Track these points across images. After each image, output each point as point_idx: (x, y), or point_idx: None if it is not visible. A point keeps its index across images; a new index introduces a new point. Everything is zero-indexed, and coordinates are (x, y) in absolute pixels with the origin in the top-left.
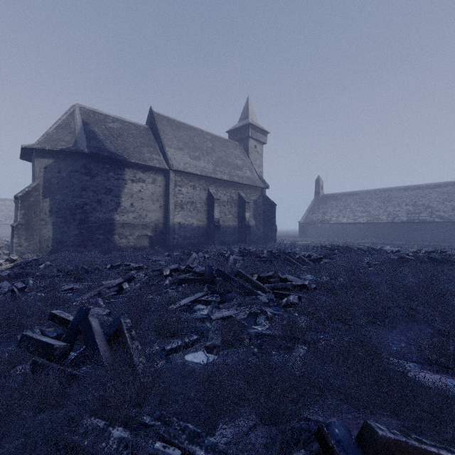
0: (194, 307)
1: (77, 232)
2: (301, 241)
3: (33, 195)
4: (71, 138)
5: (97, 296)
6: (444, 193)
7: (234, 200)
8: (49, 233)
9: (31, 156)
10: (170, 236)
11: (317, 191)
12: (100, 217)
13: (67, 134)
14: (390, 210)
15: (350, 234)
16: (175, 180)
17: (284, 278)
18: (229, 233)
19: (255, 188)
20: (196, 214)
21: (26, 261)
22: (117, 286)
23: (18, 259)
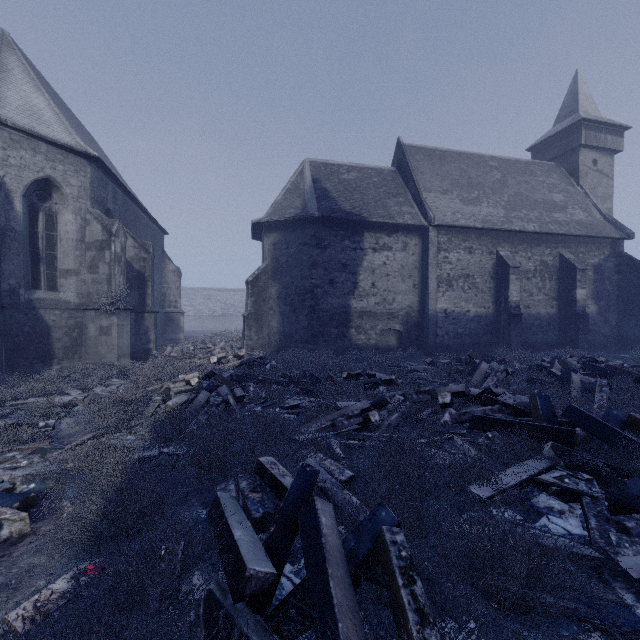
0: (531, 499)
1: (306, 324)
2: None
3: (262, 279)
4: (300, 202)
5: (330, 430)
6: None
7: (550, 268)
8: (277, 325)
9: (261, 233)
10: (429, 331)
11: None
12: (333, 303)
13: (296, 198)
14: None
15: None
16: (438, 241)
17: None
18: (538, 328)
19: (597, 240)
20: (474, 295)
21: (252, 358)
22: (361, 416)
23: (246, 355)
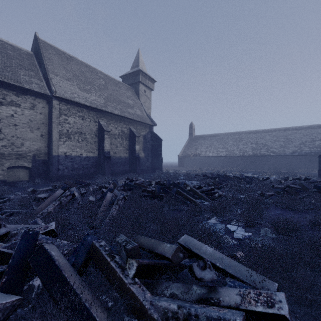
0: None
1: None
2: (181, 170)
3: None
4: None
5: None
6: (274, 136)
7: (126, 134)
8: None
9: None
10: (53, 167)
11: (191, 133)
12: None
13: None
14: (241, 147)
15: (215, 164)
16: (60, 108)
17: (207, 280)
18: (120, 164)
19: (144, 124)
20: (85, 145)
21: None
22: None
23: None
